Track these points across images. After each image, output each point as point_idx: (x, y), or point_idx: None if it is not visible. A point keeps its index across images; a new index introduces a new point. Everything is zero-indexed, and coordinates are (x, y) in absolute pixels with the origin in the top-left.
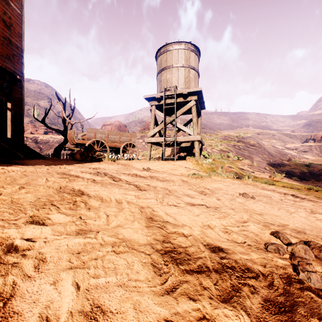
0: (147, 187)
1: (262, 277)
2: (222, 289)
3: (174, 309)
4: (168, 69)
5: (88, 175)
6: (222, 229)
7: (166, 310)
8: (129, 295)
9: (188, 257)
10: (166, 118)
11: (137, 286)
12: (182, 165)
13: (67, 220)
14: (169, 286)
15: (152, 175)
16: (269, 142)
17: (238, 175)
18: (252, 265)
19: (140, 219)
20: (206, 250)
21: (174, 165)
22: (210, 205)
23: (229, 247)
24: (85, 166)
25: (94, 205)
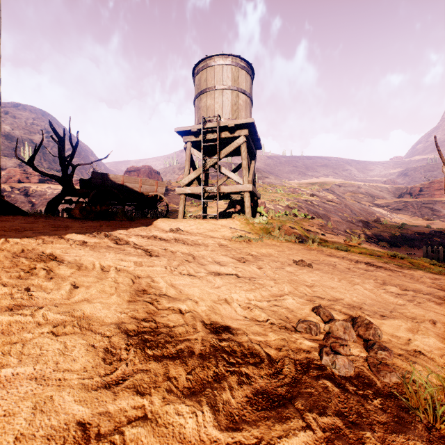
0: (162, 252)
1: (268, 363)
2: (197, 379)
3: (103, 408)
4: (209, 92)
5: (79, 237)
6: (244, 304)
7: (88, 409)
8: (42, 391)
9: (167, 339)
10: (206, 160)
11: (63, 378)
12: (226, 225)
13: (1, 292)
14: (116, 377)
15: (180, 237)
16: (353, 197)
17: (302, 238)
18: (260, 348)
19: (123, 292)
20: (203, 330)
21: (215, 224)
22: (244, 275)
23: (241, 326)
24: (84, 225)
25: (62, 274)
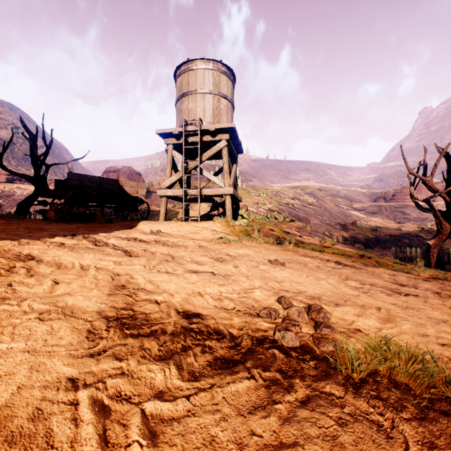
0: (142, 253)
1: (229, 338)
2: (167, 350)
3: (88, 369)
4: (191, 95)
5: (56, 238)
6: (216, 297)
7: (76, 369)
8: (35, 359)
9: (143, 322)
10: (188, 163)
11: (52, 351)
12: (207, 227)
13: None
14: (98, 350)
15: (160, 239)
16: (333, 201)
17: (281, 240)
18: (224, 328)
19: (103, 287)
20: (176, 316)
21: (196, 227)
22: (220, 273)
23: (211, 313)
24: (60, 227)
25: (43, 272)
